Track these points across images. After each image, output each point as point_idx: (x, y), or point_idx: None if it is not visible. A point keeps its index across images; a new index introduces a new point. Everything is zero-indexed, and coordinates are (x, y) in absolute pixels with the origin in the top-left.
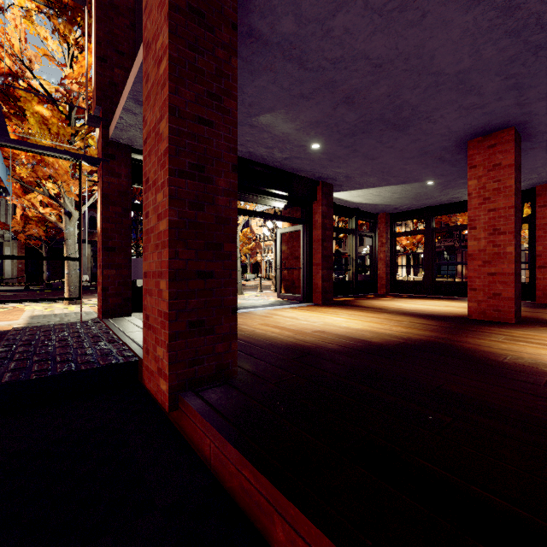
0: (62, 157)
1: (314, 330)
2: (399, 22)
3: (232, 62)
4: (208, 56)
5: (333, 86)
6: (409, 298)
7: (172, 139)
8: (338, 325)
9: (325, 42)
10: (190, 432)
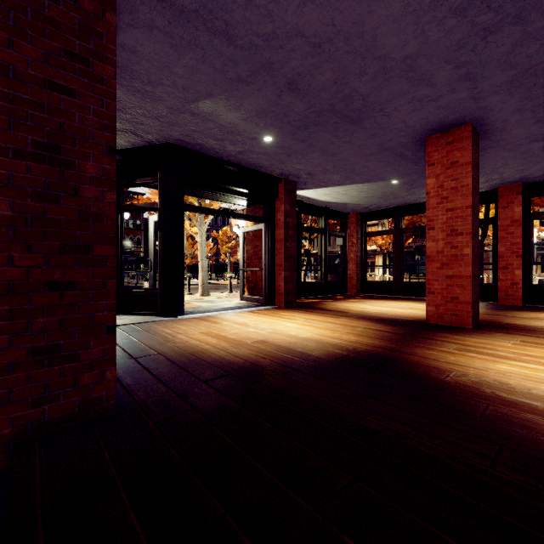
0: None
1: (256, 340)
2: None
3: (106, 18)
4: (67, 5)
5: (272, 69)
6: (377, 299)
7: (2, 107)
8: (286, 333)
9: (250, 12)
10: None
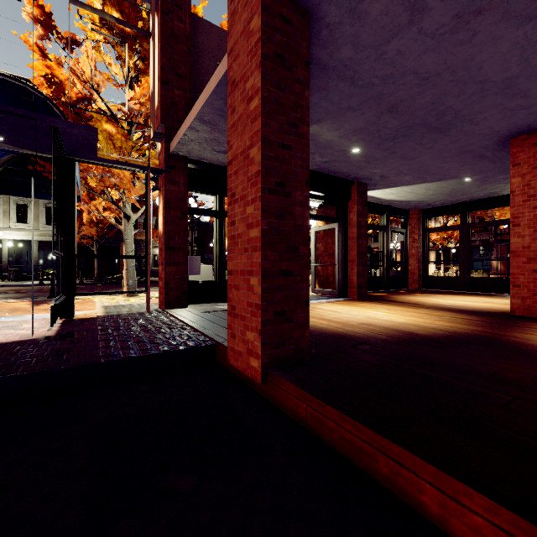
0: (133, 170)
1: (360, 322)
2: (450, 42)
3: (305, 94)
4: (288, 92)
5: (380, 98)
6: (444, 294)
7: (263, 163)
8: (380, 318)
9: (377, 63)
10: (282, 400)
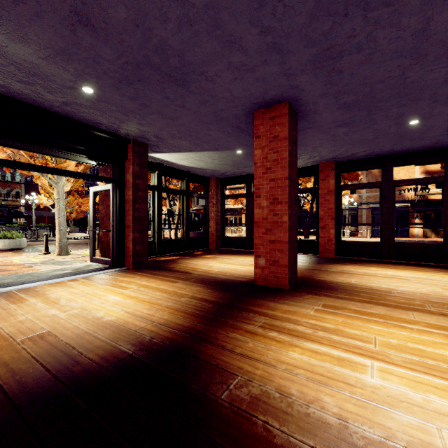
0: None
1: (35, 334)
2: None
3: None
4: None
5: None
6: (230, 254)
7: None
8: (92, 314)
9: None
10: None
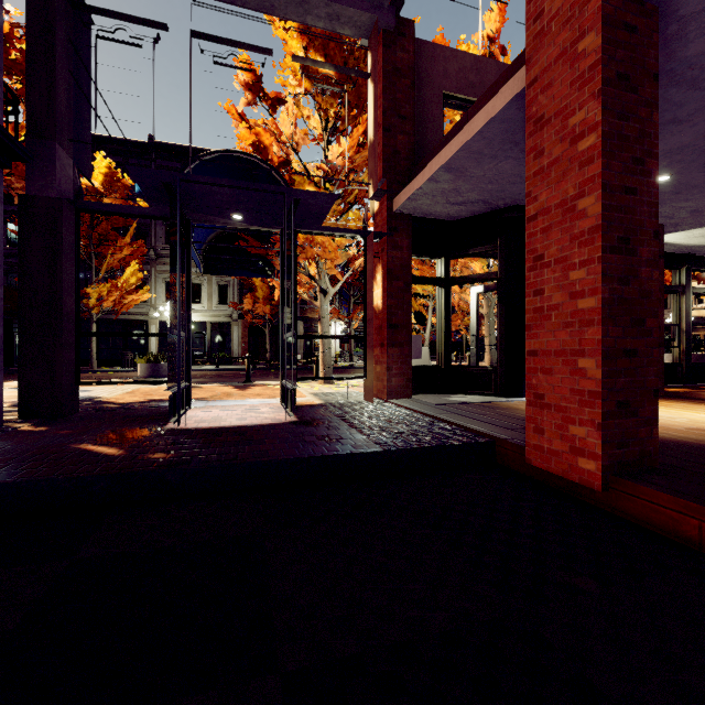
0: (352, 237)
1: (688, 427)
2: None
3: (653, 118)
4: (633, 120)
5: None
6: None
7: (604, 216)
8: None
9: None
10: (641, 514)
